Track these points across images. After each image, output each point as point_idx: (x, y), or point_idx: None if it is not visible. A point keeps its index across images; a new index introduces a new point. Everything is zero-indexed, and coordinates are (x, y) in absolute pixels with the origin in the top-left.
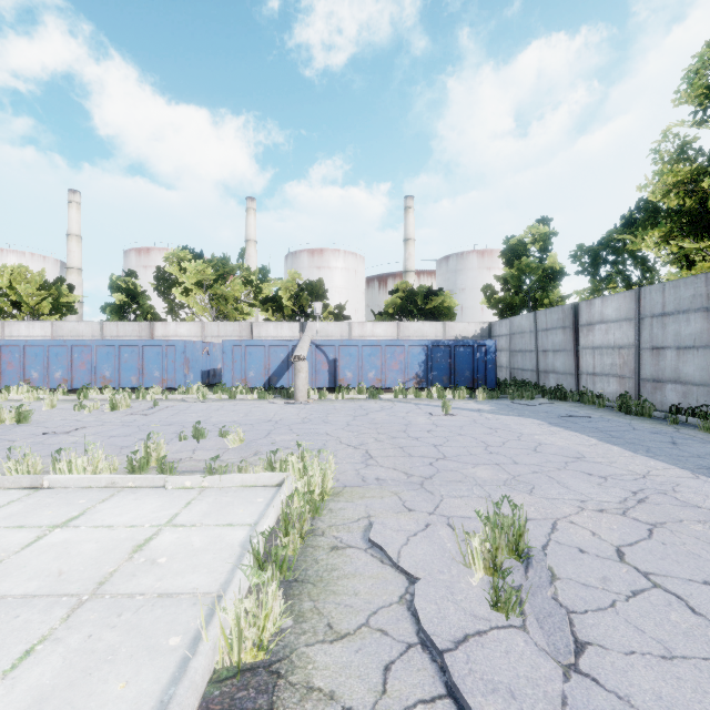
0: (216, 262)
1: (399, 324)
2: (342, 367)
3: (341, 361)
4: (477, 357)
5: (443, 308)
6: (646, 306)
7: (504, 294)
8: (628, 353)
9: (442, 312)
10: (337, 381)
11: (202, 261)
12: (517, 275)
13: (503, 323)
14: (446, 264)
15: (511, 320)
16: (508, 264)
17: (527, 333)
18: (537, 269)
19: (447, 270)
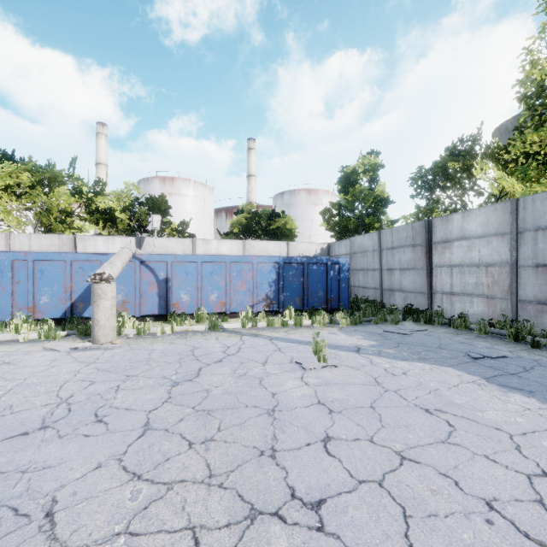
0: (35, 166)
1: (245, 242)
2: (176, 289)
3: (174, 280)
4: (331, 276)
5: (285, 230)
6: (527, 218)
7: (341, 217)
8: (500, 271)
9: (283, 233)
10: (170, 305)
11: (16, 164)
12: (352, 201)
13: (342, 243)
14: (281, 199)
15: (352, 239)
16: (344, 191)
17: (370, 252)
18: (370, 195)
19: (282, 203)
